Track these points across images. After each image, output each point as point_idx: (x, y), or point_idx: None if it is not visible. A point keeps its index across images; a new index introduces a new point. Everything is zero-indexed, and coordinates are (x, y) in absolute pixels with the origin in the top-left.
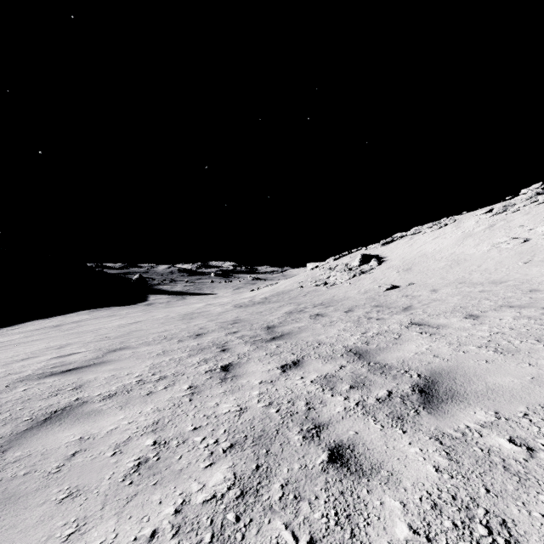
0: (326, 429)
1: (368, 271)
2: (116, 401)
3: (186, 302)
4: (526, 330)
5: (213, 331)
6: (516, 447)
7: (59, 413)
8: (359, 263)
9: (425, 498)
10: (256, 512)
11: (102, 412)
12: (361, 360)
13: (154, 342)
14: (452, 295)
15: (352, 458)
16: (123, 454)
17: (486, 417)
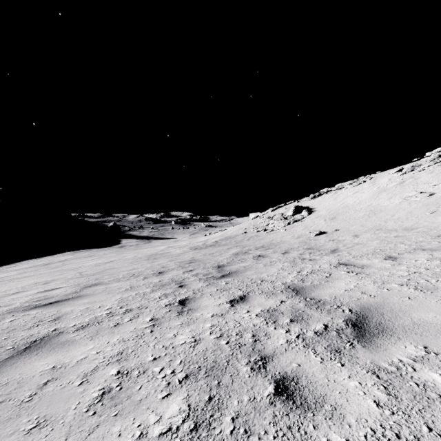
0: (271, 361)
1: (300, 220)
2: (88, 332)
3: (151, 245)
4: (440, 270)
5: (173, 269)
6: None
7: (37, 343)
8: (292, 213)
9: (370, 436)
10: None
11: (75, 342)
12: (298, 296)
13: (123, 278)
14: (371, 239)
15: (296, 391)
16: (89, 383)
17: (417, 352)
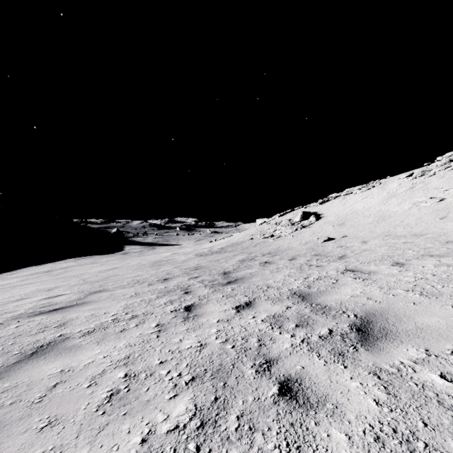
0: (276, 364)
1: (308, 226)
2: (94, 337)
3: (156, 251)
4: (446, 276)
5: (178, 276)
6: (447, 382)
7: (44, 348)
8: (300, 219)
9: (368, 431)
10: (214, 442)
11: (81, 347)
12: (304, 302)
13: (128, 285)
14: (380, 246)
15: (300, 391)
16: (98, 385)
17: (418, 354)
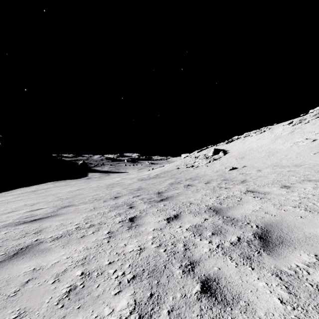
0: (198, 265)
1: (218, 159)
2: (61, 242)
3: (110, 177)
4: None
5: (125, 195)
6: None
7: (23, 250)
8: (212, 154)
9: None
10: None
11: (51, 250)
12: (218, 215)
13: (89, 201)
14: (271, 173)
15: (218, 289)
16: (60, 282)
17: (309, 259)
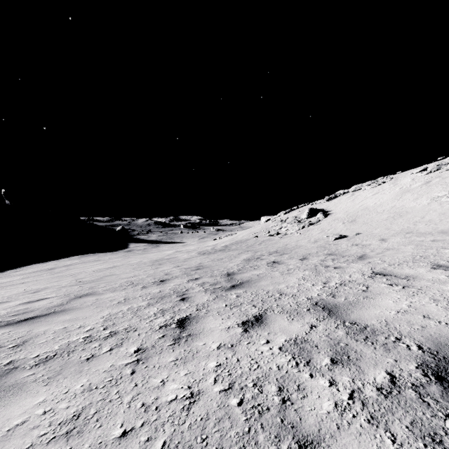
0: None
1: (316, 223)
2: (49, 369)
3: (159, 249)
4: None
5: (177, 277)
6: None
7: None
8: (307, 216)
9: None
10: None
11: (23, 388)
12: (333, 318)
13: (120, 287)
14: (404, 244)
15: None
16: None
17: None
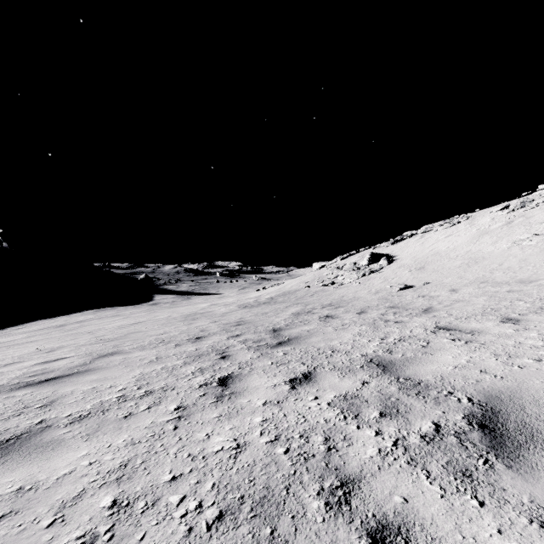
0: (358, 489)
1: (378, 270)
2: (85, 427)
3: (191, 302)
4: None
5: (215, 333)
6: None
7: (10, 443)
8: (367, 263)
9: None
10: None
11: (62, 444)
12: (387, 374)
13: (149, 346)
14: (476, 295)
15: None
16: (65, 524)
17: None
